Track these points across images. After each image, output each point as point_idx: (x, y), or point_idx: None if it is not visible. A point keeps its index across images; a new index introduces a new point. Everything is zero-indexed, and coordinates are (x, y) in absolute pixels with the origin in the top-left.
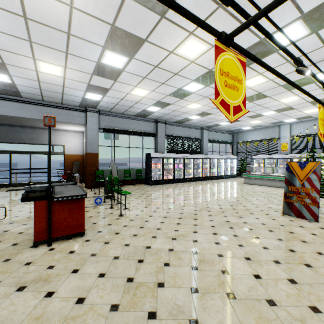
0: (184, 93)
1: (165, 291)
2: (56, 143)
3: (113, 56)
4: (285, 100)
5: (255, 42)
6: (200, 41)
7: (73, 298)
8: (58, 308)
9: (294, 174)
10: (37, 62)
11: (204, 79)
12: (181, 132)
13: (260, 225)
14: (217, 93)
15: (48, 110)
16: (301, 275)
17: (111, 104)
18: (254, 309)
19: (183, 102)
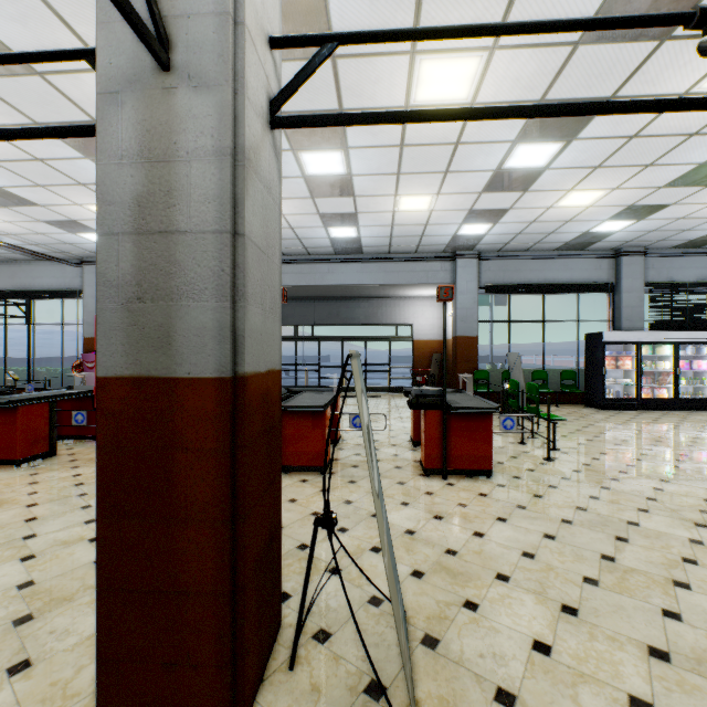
0: None
1: (695, 597)
2: (401, 320)
3: (529, 151)
4: None
5: None
6: None
7: (514, 548)
8: (499, 552)
9: None
10: (399, 198)
11: None
12: (701, 272)
13: None
14: None
15: (395, 267)
16: None
17: (505, 235)
18: None
19: None
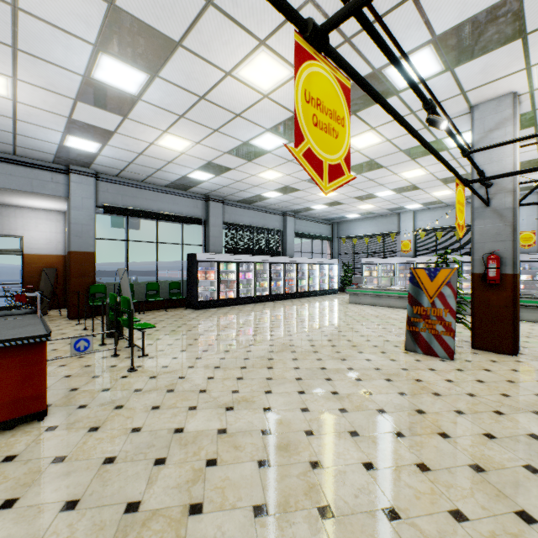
0: (254, 151)
1: (204, 523)
2: (4, 231)
3: (116, 68)
4: (407, 175)
5: (366, 74)
6: (278, 59)
7: None
8: None
9: (422, 288)
10: None
11: (286, 130)
12: (250, 219)
13: (373, 370)
14: (299, 135)
15: None
16: (435, 454)
17: (119, 161)
18: (364, 532)
19: (252, 167)
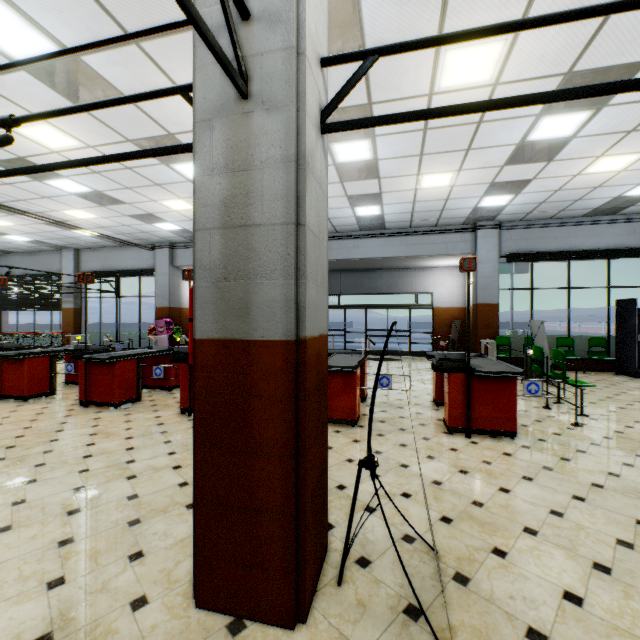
0: None
1: None
2: (420, 289)
3: (554, 122)
4: None
5: None
6: None
7: (541, 506)
8: (526, 508)
9: None
10: (421, 177)
11: None
12: None
13: None
14: None
15: (416, 240)
16: None
17: (528, 205)
18: None
19: None
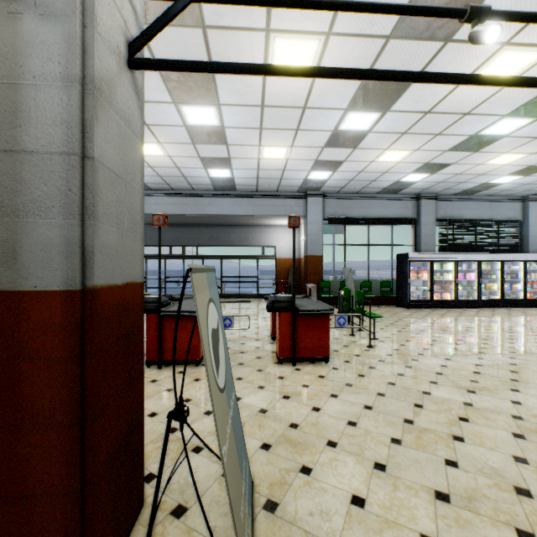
0: (482, 141)
1: (467, 447)
2: (266, 243)
3: (357, 118)
4: None
5: None
6: (526, 48)
7: (342, 419)
8: (331, 423)
9: None
10: (262, 148)
11: (533, 108)
12: (471, 212)
13: None
14: None
15: (261, 202)
16: None
17: (342, 181)
18: None
19: (479, 156)
